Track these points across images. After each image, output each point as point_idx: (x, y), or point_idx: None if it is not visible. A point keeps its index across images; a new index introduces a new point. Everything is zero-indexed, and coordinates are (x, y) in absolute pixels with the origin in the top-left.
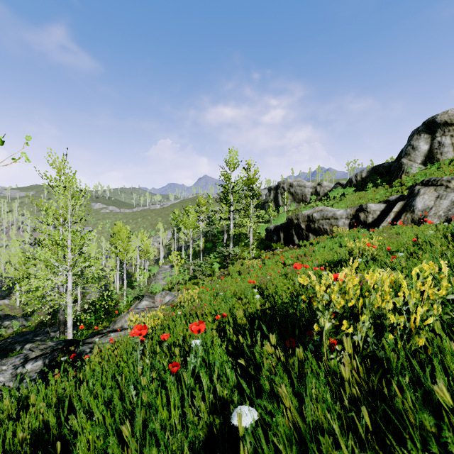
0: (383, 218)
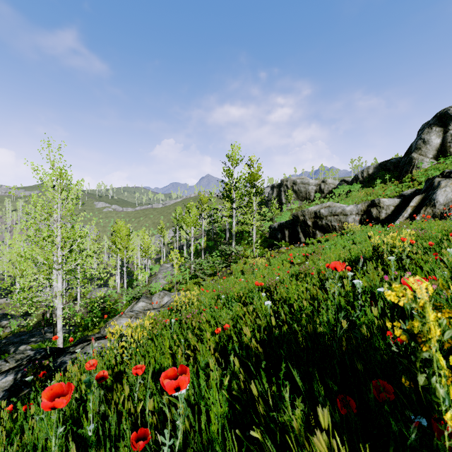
0: (398, 214)
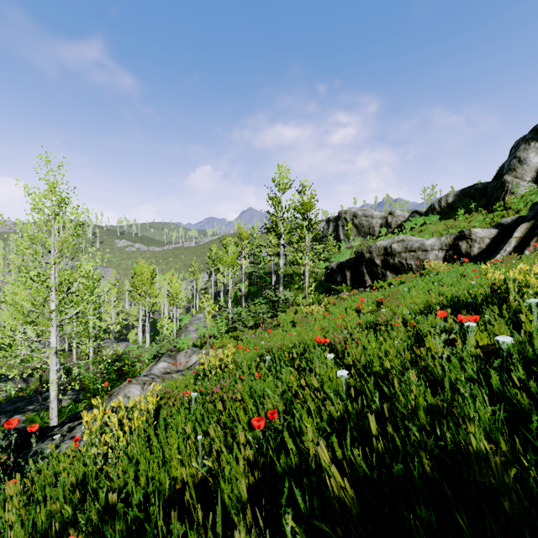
0: (495, 248)
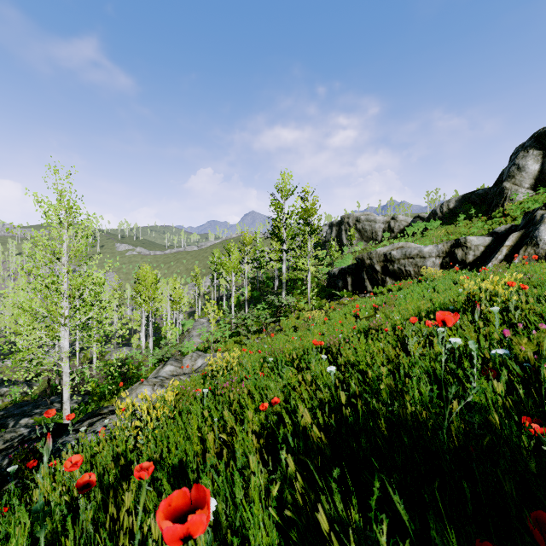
0: (489, 256)
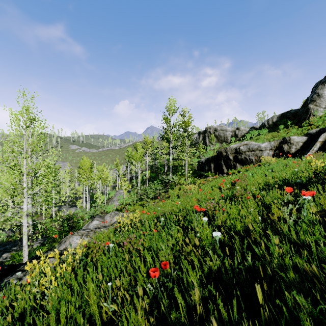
0: (306, 149)
